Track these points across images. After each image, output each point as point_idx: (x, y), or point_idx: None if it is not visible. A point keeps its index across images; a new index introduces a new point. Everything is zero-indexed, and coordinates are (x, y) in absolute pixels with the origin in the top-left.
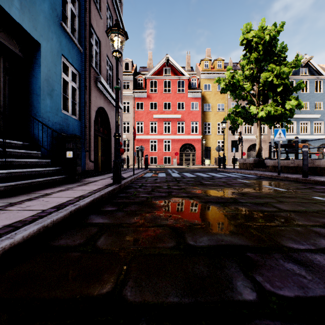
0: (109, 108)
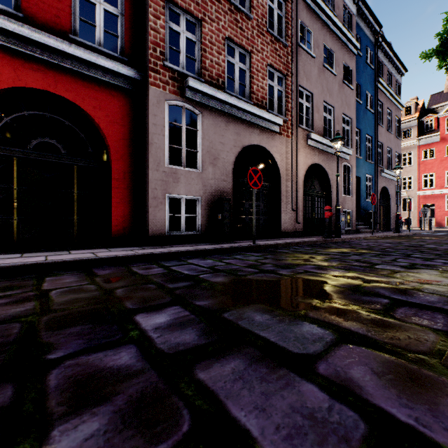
0: (388, 184)
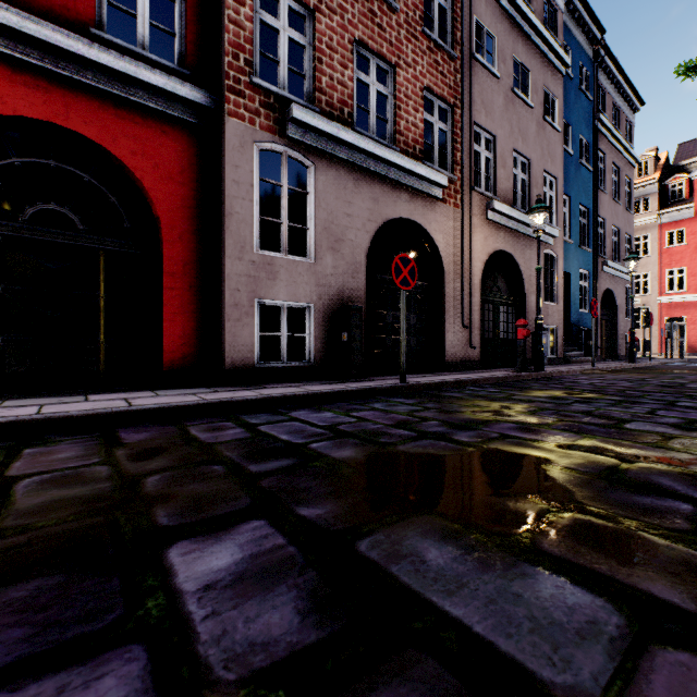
0: (614, 285)
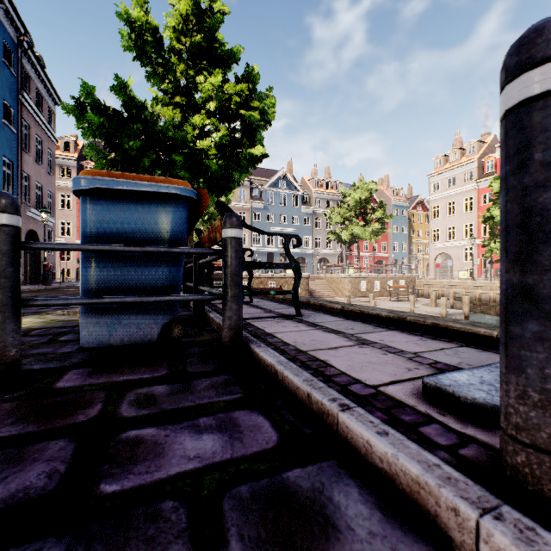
0: (39, 227)
